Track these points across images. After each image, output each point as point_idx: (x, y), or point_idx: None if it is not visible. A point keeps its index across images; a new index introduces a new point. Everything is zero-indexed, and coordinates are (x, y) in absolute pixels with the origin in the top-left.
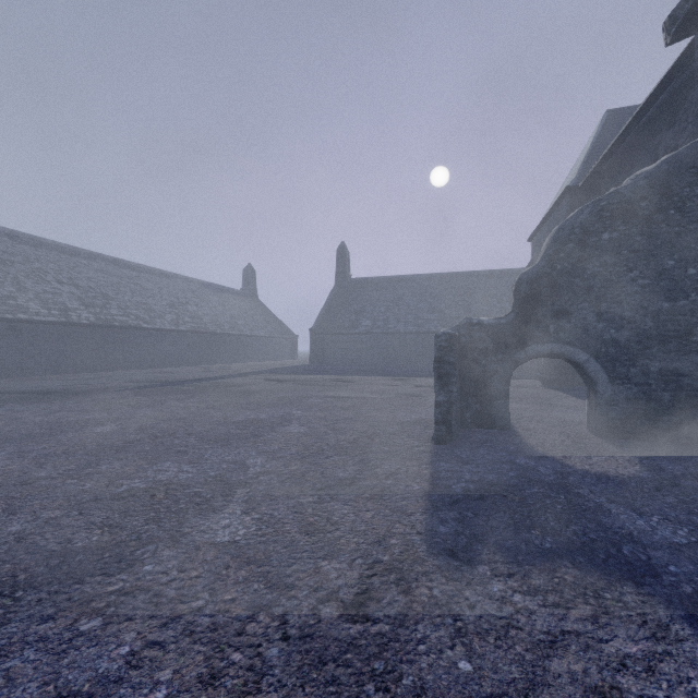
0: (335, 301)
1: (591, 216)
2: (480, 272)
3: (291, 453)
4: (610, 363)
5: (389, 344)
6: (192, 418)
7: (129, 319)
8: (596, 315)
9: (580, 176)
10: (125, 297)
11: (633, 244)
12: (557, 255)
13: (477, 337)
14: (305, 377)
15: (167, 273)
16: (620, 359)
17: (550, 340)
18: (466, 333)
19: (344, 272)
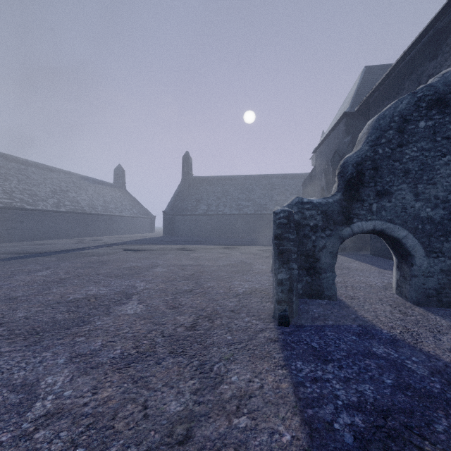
0: (181, 192)
1: (409, 106)
2: (278, 175)
3: (114, 355)
4: (426, 239)
5: (219, 222)
6: (25, 296)
7: (13, 201)
8: (413, 195)
9: (352, 106)
10: (12, 184)
11: (446, 132)
12: (379, 141)
13: (308, 215)
14: (157, 247)
15: (52, 168)
16: (435, 235)
17: (373, 218)
18: (298, 211)
19: (188, 172)
